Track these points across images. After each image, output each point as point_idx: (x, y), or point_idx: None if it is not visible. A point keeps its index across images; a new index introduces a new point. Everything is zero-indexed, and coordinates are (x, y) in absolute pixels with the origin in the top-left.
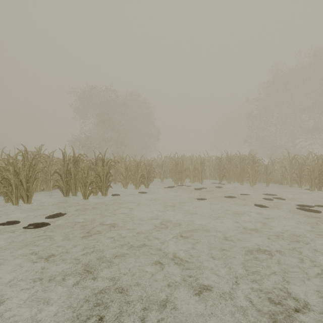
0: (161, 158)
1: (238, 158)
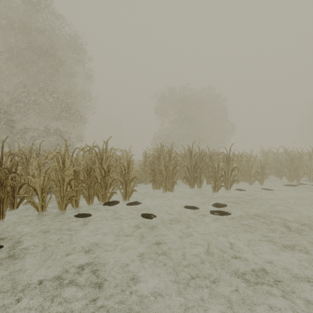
0: (264, 153)
1: None
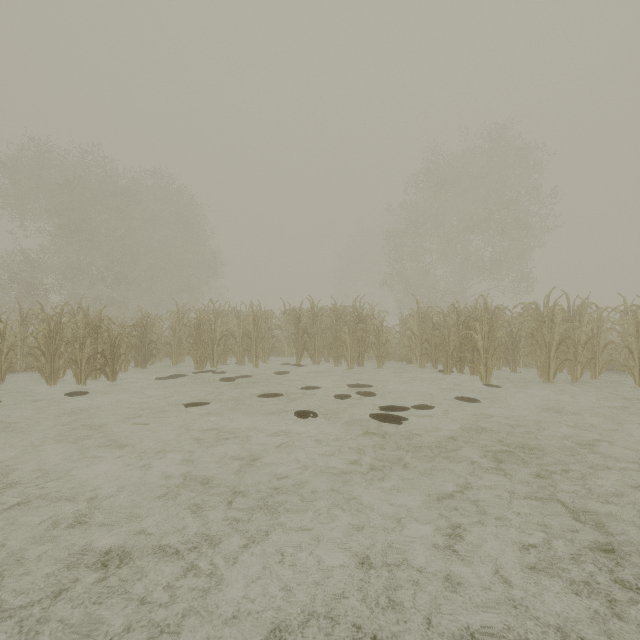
0: (175, 313)
1: (331, 313)
